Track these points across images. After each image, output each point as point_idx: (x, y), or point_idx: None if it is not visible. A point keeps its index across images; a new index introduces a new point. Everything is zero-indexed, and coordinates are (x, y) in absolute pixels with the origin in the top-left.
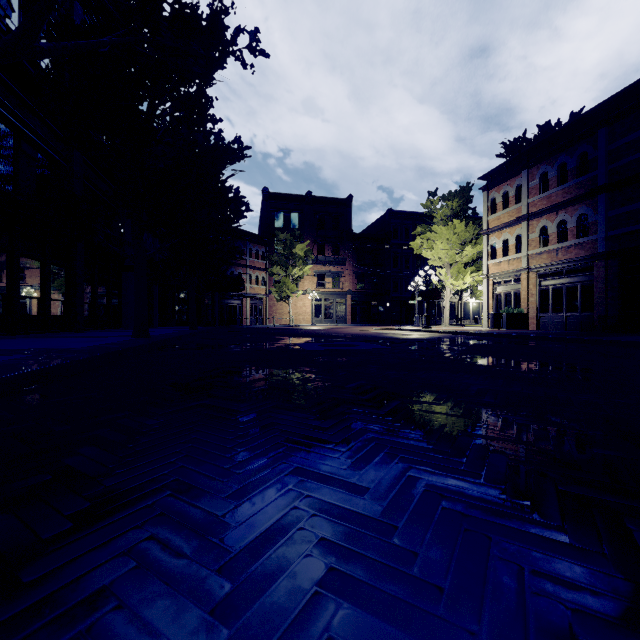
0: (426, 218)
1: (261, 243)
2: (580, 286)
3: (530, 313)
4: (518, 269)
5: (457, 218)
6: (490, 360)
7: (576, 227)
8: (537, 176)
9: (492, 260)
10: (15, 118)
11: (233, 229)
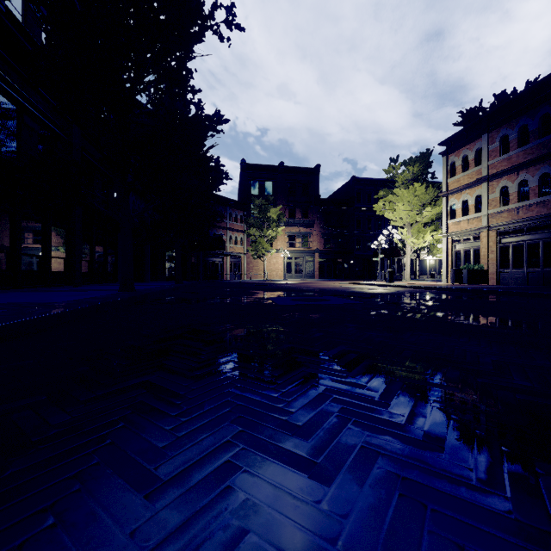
0: (386, 184)
1: (239, 208)
2: (542, 243)
3: (490, 269)
4: (478, 227)
5: (417, 182)
6: (475, 318)
7: (538, 186)
8: (497, 139)
9: (452, 220)
10: (17, 94)
11: (215, 196)
